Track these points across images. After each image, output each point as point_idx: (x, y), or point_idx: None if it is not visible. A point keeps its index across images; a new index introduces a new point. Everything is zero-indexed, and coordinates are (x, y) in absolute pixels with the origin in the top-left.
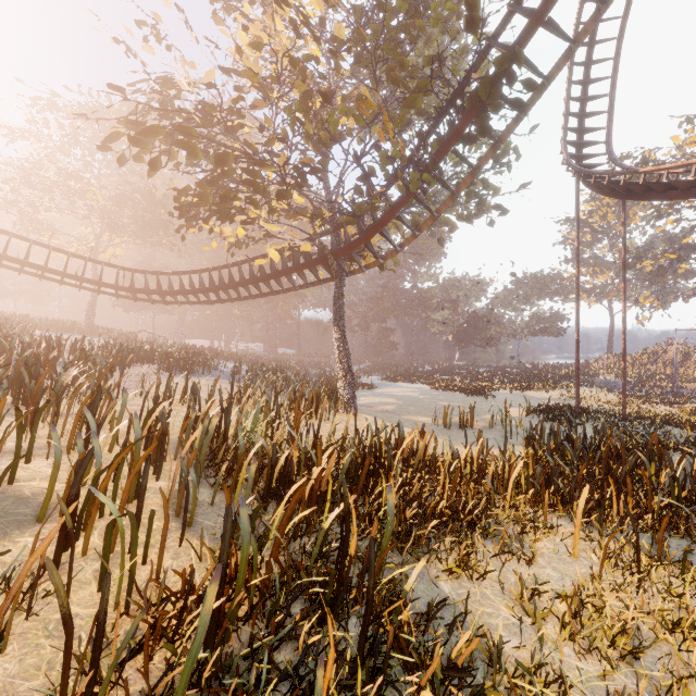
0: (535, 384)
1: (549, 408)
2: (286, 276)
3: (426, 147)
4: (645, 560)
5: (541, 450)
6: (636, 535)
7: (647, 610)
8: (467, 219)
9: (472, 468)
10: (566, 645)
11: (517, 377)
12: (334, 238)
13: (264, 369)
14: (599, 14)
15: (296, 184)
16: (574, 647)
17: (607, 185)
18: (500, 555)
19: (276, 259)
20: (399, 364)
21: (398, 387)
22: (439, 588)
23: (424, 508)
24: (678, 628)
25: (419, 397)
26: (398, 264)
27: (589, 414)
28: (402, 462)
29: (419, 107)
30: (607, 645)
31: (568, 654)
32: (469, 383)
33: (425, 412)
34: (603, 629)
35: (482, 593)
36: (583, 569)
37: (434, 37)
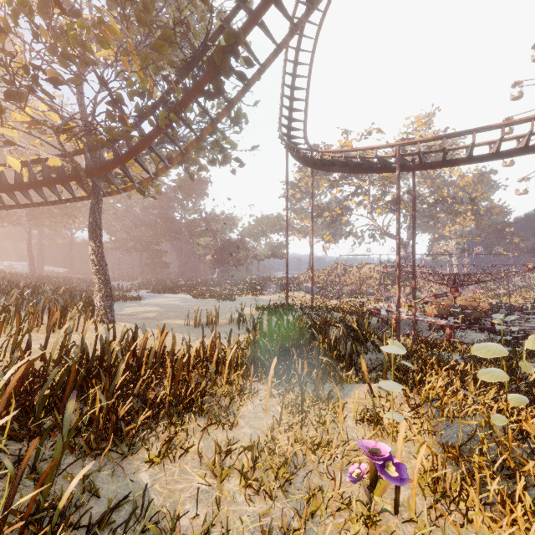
0: (265, 290)
1: (271, 306)
2: (35, 189)
3: (174, 92)
4: (309, 402)
5: (257, 336)
6: (301, 387)
7: (302, 441)
8: (212, 162)
9: (204, 356)
10: (241, 494)
11: (255, 286)
12: (89, 158)
13: (11, 285)
14: (293, 33)
15: (28, 86)
16: (249, 492)
17: (303, 157)
18: (210, 426)
19: (17, 168)
20: (169, 279)
21: (164, 298)
22: (136, 481)
23: (145, 401)
24: (320, 447)
25: (180, 304)
26: (161, 194)
27: (294, 308)
28: (137, 361)
29: (165, 54)
30: (273, 480)
31: (242, 501)
32: (221, 292)
33: (182, 316)
34: (272, 467)
35: (181, 469)
36: (271, 420)
37: (184, 6)
